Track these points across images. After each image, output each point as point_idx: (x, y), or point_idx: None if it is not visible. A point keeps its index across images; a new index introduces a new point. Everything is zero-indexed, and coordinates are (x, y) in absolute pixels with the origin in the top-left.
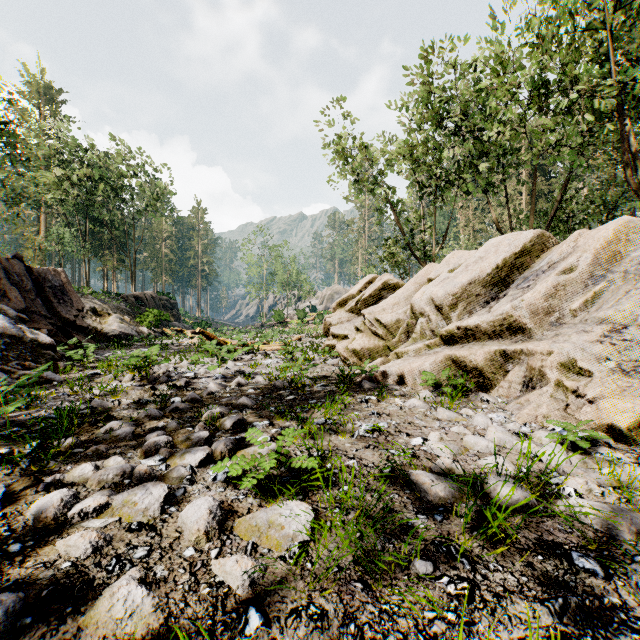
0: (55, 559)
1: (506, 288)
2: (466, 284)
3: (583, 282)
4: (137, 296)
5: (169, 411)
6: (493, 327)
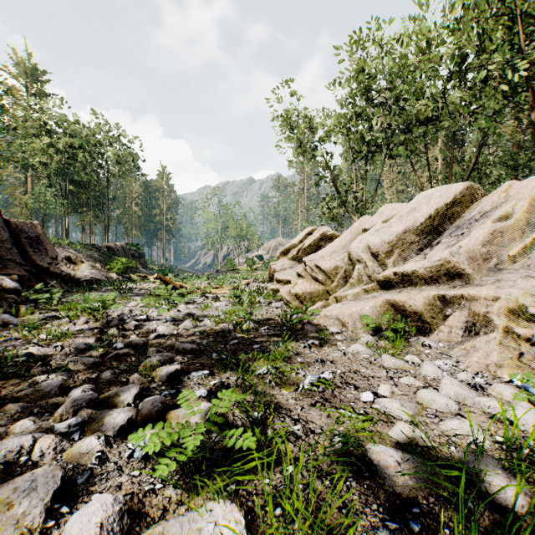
0: None
1: (438, 236)
2: (401, 233)
3: (519, 229)
4: (109, 247)
5: (109, 358)
6: (430, 273)
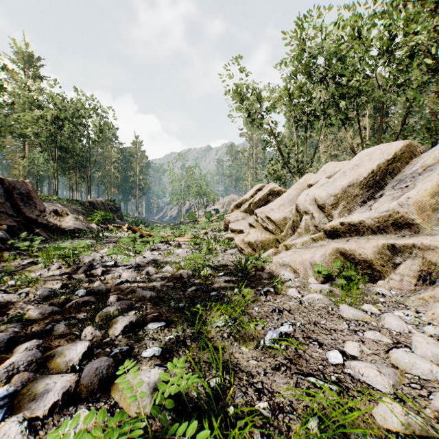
0: None
1: (380, 190)
2: (345, 186)
3: None
4: (91, 202)
5: (70, 306)
6: (377, 223)
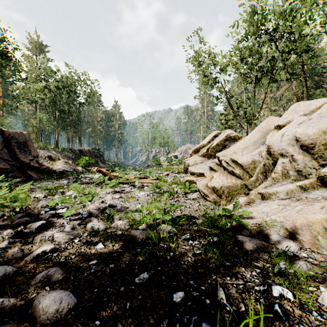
0: None
1: None
2: None
3: None
4: (80, 150)
5: None
6: None
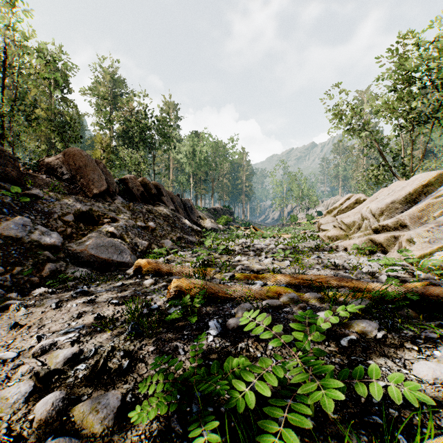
0: (244, 263)
1: (415, 204)
2: (389, 203)
3: None
4: (214, 208)
5: (251, 251)
6: (393, 225)
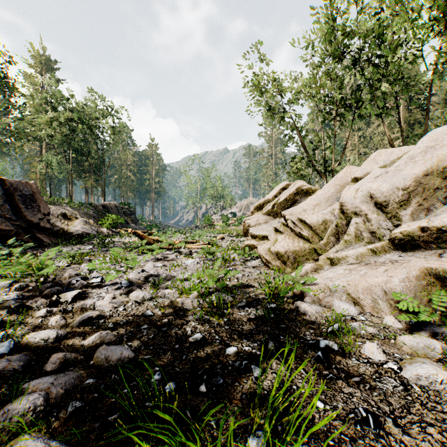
0: None
1: None
2: (419, 176)
3: None
4: (104, 205)
5: None
6: None
